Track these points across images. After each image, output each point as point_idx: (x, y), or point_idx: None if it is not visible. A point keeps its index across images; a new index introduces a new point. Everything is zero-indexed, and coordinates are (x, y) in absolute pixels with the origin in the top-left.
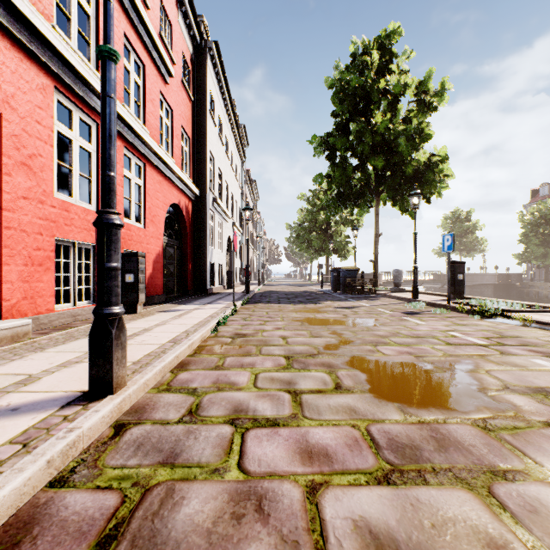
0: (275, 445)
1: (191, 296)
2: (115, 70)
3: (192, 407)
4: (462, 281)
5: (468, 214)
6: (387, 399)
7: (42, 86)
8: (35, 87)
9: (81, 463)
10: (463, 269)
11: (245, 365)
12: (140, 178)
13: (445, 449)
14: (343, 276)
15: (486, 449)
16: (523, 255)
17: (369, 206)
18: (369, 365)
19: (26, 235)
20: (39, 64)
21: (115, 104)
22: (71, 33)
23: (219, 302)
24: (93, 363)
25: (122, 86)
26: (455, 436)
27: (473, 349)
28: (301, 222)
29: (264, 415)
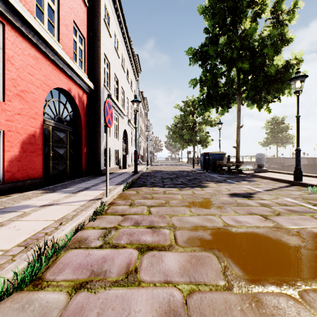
0: None
1: (83, 176)
2: None
3: None
4: None
5: (283, 119)
6: None
7: None
8: None
9: None
10: None
11: None
12: None
13: None
14: (213, 159)
15: None
16: None
17: (229, 107)
18: None
19: None
20: None
21: None
22: None
23: (99, 186)
24: None
25: None
26: None
27: None
28: (176, 123)
29: None
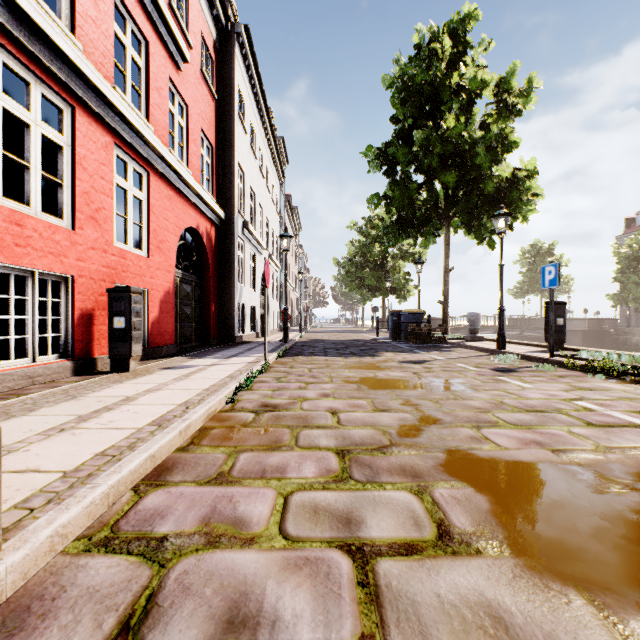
0: None
1: (213, 345)
2: None
3: (136, 609)
4: (563, 327)
5: (551, 247)
6: (557, 575)
7: None
8: None
9: None
10: (564, 311)
11: (268, 472)
12: (141, 190)
13: None
14: (405, 320)
15: None
16: (619, 296)
17: (436, 235)
18: (483, 472)
19: None
20: None
21: None
22: None
23: (247, 354)
24: None
25: (112, 61)
26: None
27: (637, 435)
28: (351, 256)
29: None
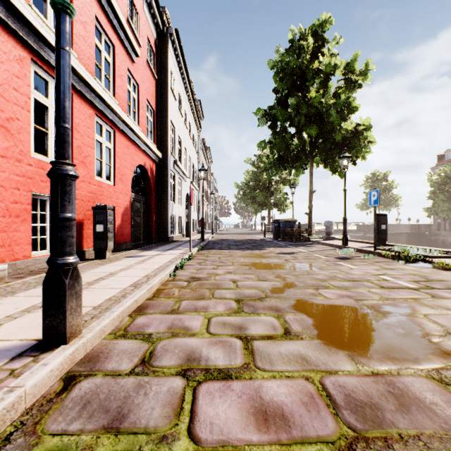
0: (228, 403)
1: (154, 243)
2: (70, 23)
3: (146, 356)
4: (385, 230)
5: (385, 175)
6: (336, 346)
7: (19, 57)
8: (12, 58)
9: (19, 428)
10: (386, 220)
11: (199, 309)
12: (110, 142)
13: (407, 408)
14: (283, 226)
15: (450, 409)
16: (432, 209)
17: (305, 168)
18: (313, 309)
19: (3, 190)
20: (17, 37)
21: (70, 57)
22: (47, 13)
23: (178, 248)
24: (46, 313)
25: (94, 62)
26: (413, 392)
27: (406, 292)
28: (247, 181)
29: (216, 365)
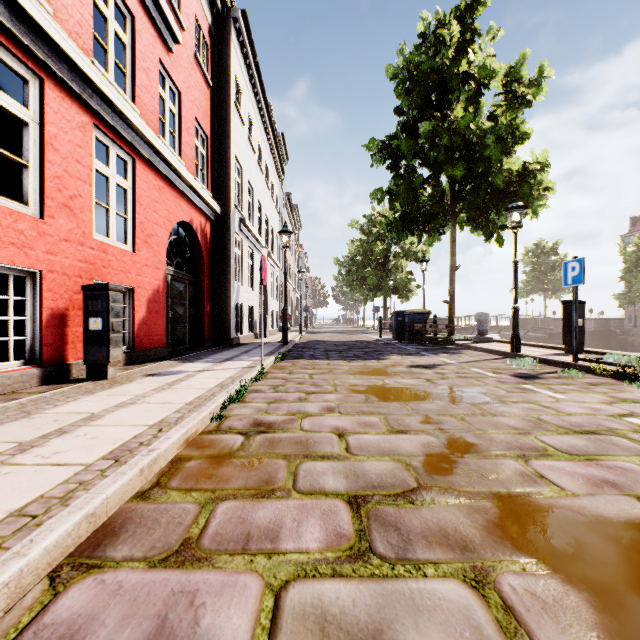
0: None
1: (208, 347)
2: None
3: None
4: (582, 328)
5: (555, 246)
6: None
7: None
8: None
9: None
10: (583, 311)
11: (254, 540)
12: (126, 178)
13: None
14: (409, 321)
15: None
16: (626, 296)
17: (441, 232)
18: (559, 540)
19: None
20: None
21: None
22: None
23: (243, 357)
24: None
25: (91, 33)
26: None
27: None
28: (352, 255)
29: None
